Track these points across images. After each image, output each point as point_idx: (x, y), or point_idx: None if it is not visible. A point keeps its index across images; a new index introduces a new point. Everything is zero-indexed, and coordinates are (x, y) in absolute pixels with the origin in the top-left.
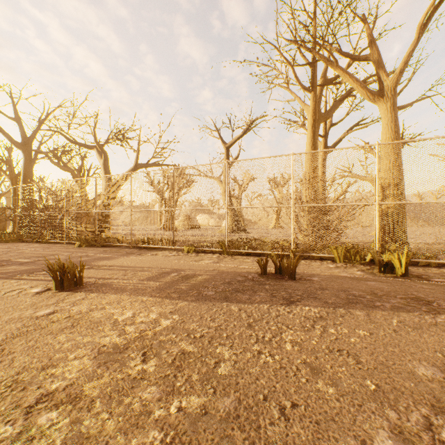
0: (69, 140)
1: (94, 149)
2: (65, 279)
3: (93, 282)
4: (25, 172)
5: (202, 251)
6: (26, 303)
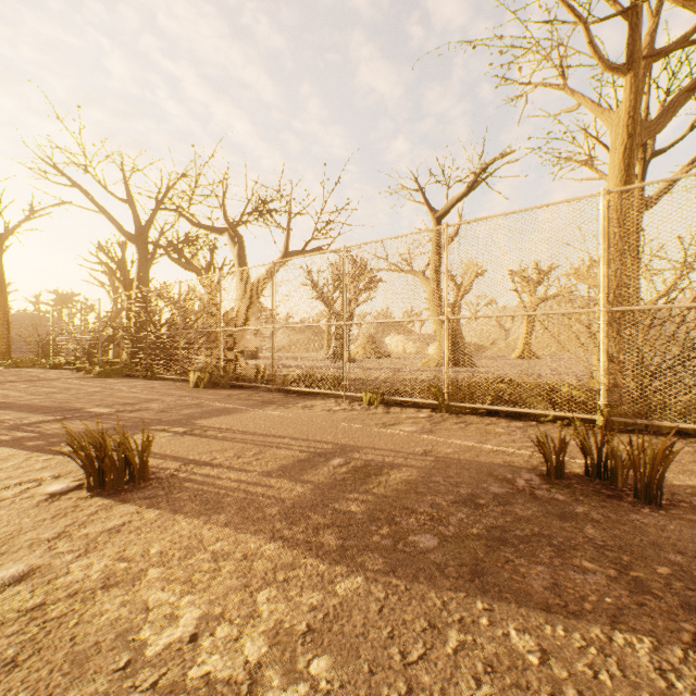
0: (190, 222)
1: (225, 234)
2: (106, 468)
3: (171, 472)
4: (139, 275)
5: (396, 402)
6: (2, 530)
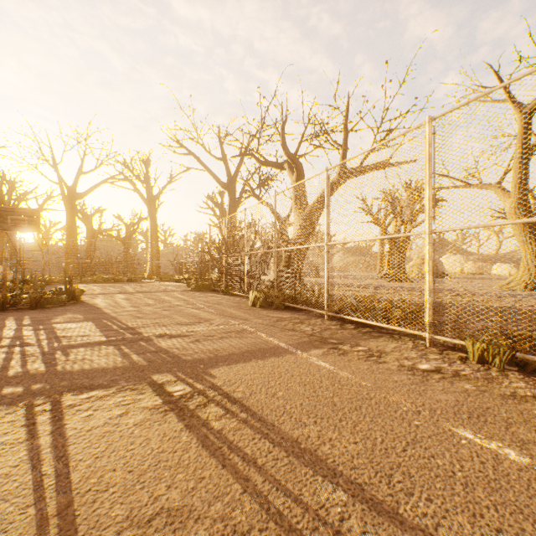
0: (259, 161)
1: (286, 166)
2: None
3: None
4: (229, 213)
5: None
6: None
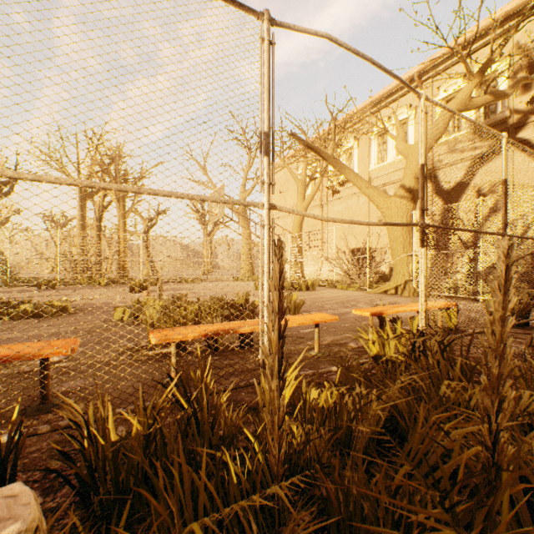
0: None
1: None
2: None
3: None
4: None
5: None
6: None
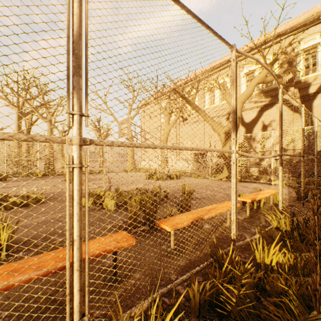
0: None
1: None
2: None
3: None
4: None
5: None
6: None
